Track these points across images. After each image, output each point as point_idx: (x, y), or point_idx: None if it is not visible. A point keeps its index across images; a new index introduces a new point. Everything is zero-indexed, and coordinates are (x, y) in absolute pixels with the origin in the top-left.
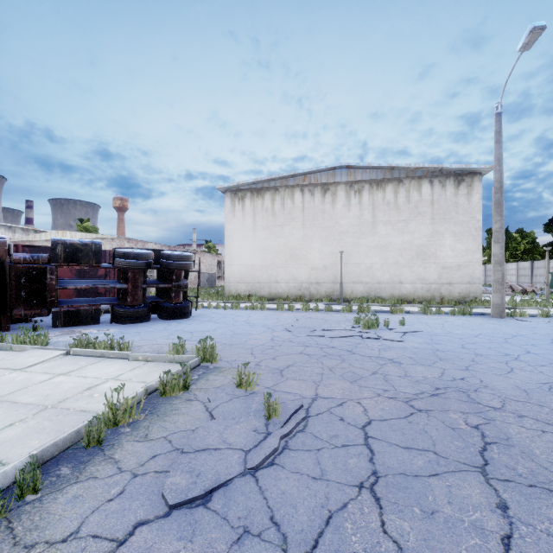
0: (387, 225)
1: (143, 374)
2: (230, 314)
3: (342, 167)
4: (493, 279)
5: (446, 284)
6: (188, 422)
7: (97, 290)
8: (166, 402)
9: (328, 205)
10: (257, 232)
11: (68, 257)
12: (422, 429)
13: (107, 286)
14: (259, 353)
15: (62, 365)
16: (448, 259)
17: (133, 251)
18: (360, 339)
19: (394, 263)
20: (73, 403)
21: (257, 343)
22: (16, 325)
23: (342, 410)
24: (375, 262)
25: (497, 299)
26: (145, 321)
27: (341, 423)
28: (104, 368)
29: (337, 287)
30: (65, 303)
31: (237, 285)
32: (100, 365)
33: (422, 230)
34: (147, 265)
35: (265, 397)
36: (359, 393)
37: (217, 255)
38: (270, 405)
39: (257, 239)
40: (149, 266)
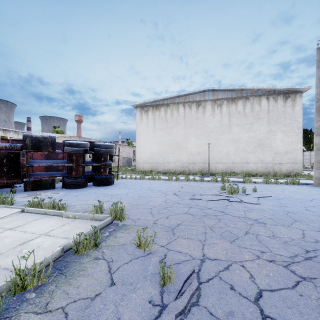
0: (238, 126)
1: (68, 230)
2: (138, 183)
3: (209, 90)
4: (315, 160)
5: (277, 164)
6: (90, 287)
7: (57, 167)
8: (77, 260)
9: (200, 114)
10: (155, 132)
11: (34, 145)
12: (319, 307)
13: (59, 164)
14: (156, 213)
15: (14, 221)
16: (279, 148)
17: (75, 142)
18: (228, 202)
19: (243, 151)
20: (2, 259)
21: (155, 204)
22: (4, 189)
23: (230, 276)
24: (230, 150)
25: (318, 174)
26: (84, 187)
27: (233, 294)
28: (42, 224)
29: (206, 166)
30: (32, 175)
31: (143, 164)
32: (41, 221)
33: (261, 129)
34: (84, 151)
35: (160, 264)
36: (240, 255)
37: (132, 147)
38: (165, 273)
39: (156, 136)
40: (86, 152)
